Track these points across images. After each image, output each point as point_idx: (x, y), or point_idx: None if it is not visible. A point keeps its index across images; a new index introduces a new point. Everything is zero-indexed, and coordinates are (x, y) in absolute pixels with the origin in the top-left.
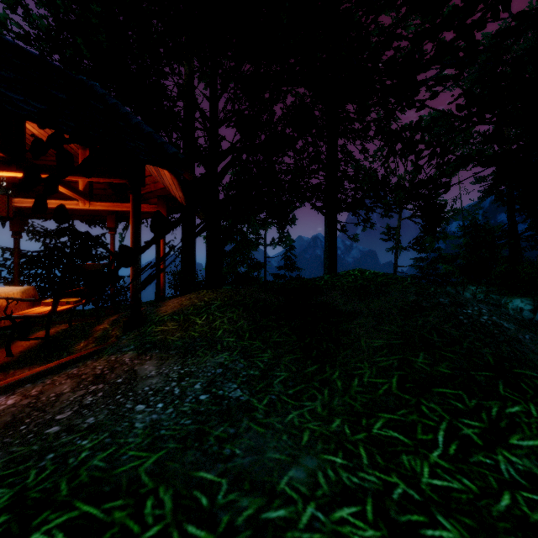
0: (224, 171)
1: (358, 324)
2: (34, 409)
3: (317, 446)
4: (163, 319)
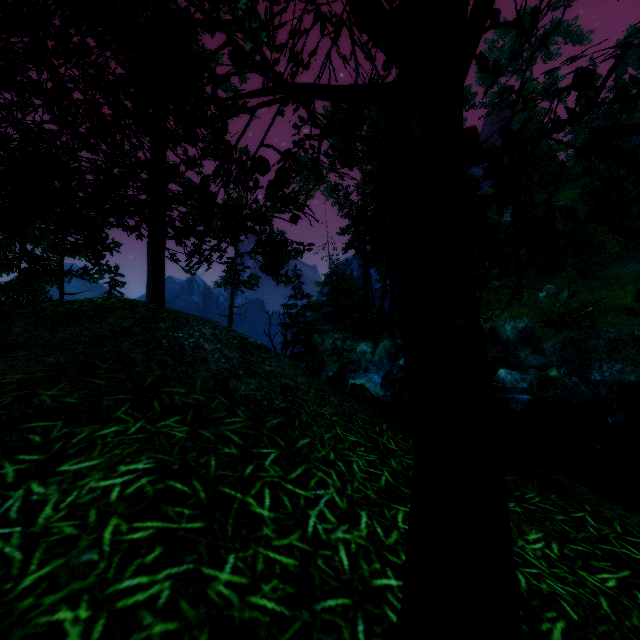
0: None
1: (11, 357)
2: None
3: None
4: None
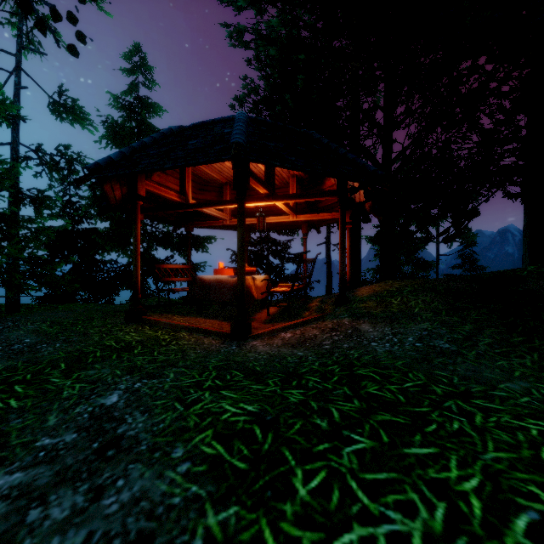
0: (397, 172)
1: None
2: (306, 339)
3: (529, 379)
4: (362, 299)
